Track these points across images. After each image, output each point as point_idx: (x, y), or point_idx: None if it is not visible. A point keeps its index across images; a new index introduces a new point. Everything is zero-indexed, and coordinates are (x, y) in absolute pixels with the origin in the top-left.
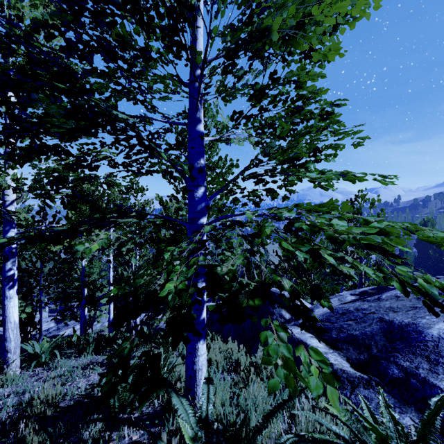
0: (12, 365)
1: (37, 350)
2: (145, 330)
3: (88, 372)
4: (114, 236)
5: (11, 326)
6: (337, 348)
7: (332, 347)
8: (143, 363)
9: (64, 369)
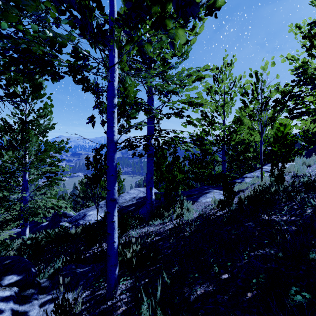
0: None
1: None
2: None
3: None
4: None
5: None
6: (72, 223)
7: (71, 224)
8: None
9: None
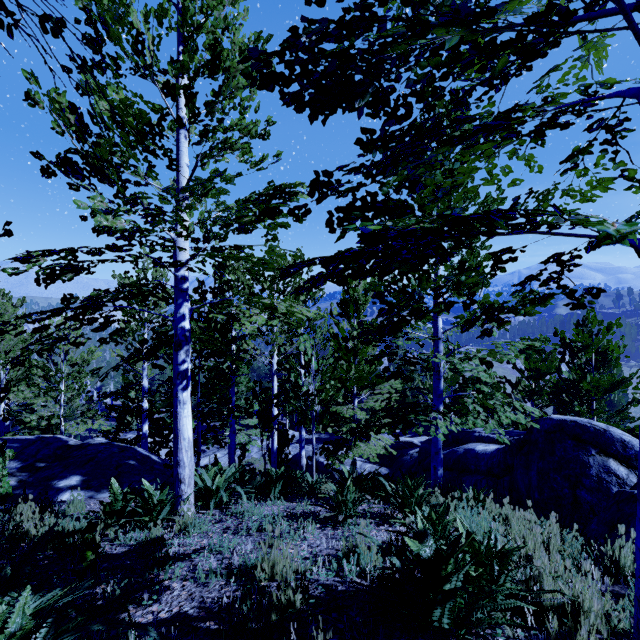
0: (187, 502)
1: (208, 484)
2: (346, 470)
3: (302, 530)
4: (277, 329)
5: (185, 444)
6: None
7: None
8: (410, 531)
9: (254, 518)
